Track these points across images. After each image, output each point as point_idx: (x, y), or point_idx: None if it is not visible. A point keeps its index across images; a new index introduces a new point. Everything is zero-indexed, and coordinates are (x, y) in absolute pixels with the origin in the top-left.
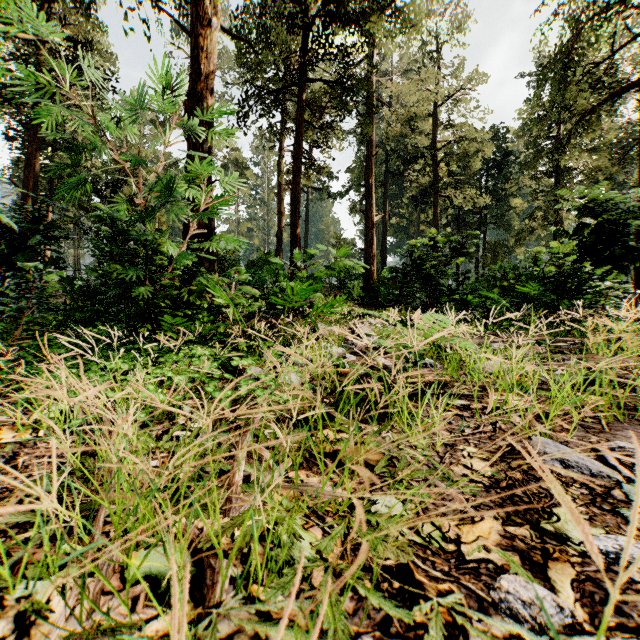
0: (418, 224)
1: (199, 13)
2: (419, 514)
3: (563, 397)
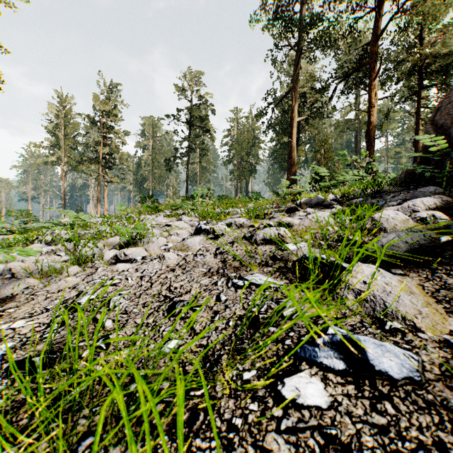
0: None
1: (370, 105)
2: None
3: None
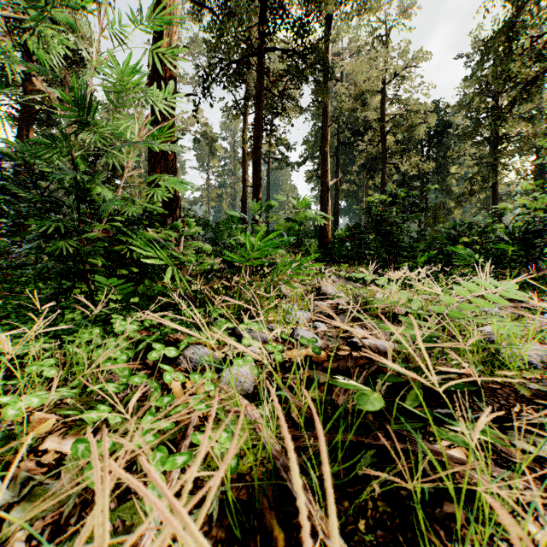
0: (366, 189)
1: None
2: None
3: None
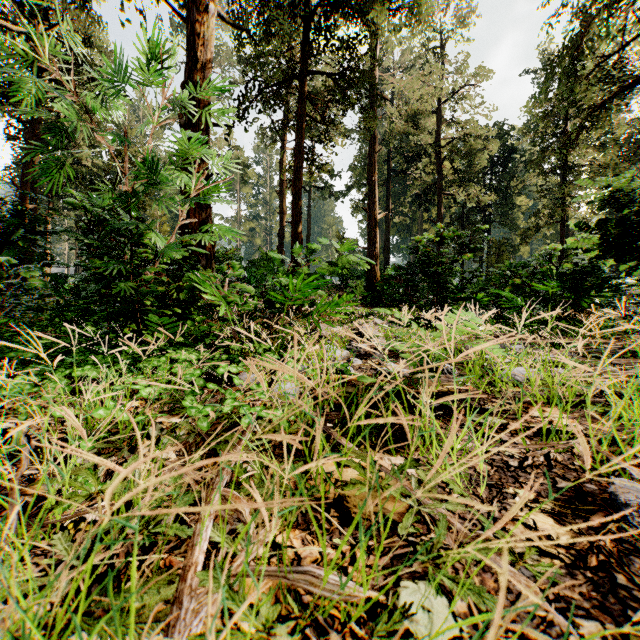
0: (421, 223)
1: None
2: (478, 626)
3: (620, 414)
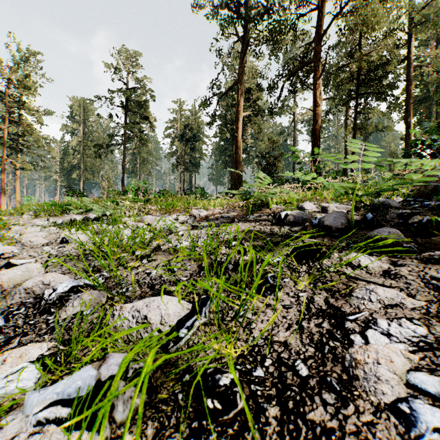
0: None
1: (316, 104)
2: None
3: None
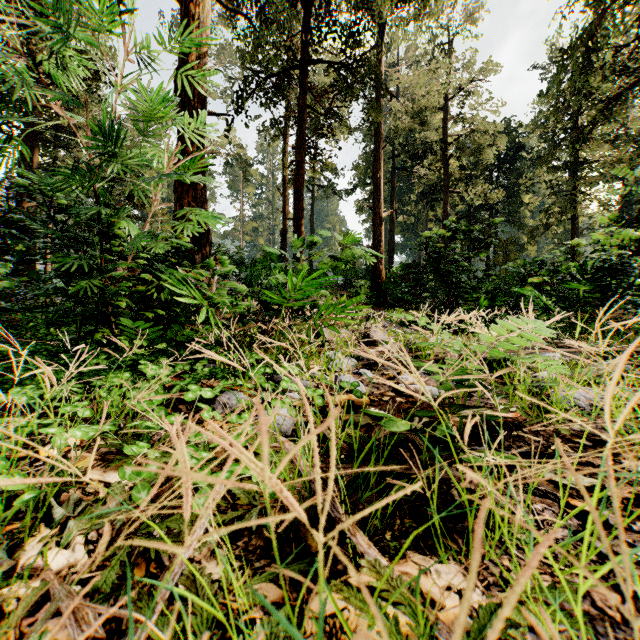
0: (426, 222)
1: None
2: None
3: None
